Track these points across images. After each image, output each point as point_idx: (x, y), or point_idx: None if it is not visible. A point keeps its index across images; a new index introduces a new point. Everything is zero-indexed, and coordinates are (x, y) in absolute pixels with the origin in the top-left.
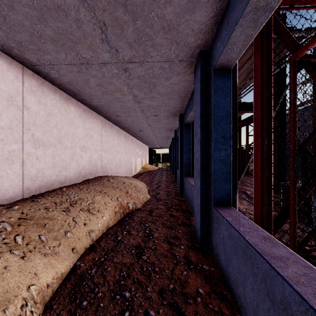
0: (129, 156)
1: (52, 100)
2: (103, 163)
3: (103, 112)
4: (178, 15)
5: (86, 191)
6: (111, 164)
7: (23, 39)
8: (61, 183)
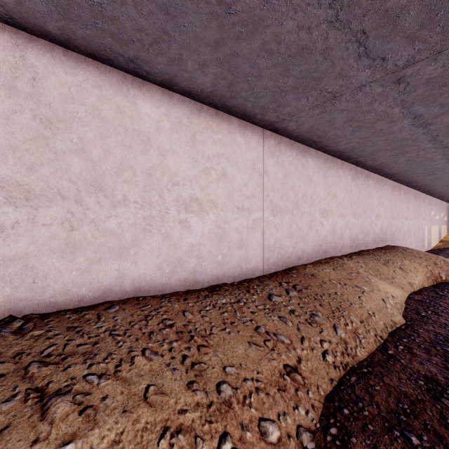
0: (420, 222)
1: (360, 181)
2: (392, 231)
3: (395, 176)
4: None
5: (390, 255)
6: (399, 233)
7: (365, 154)
8: (364, 247)
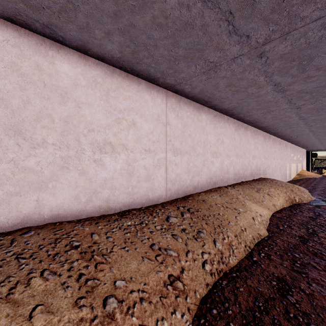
0: (283, 161)
1: (241, 131)
2: (264, 168)
3: (266, 129)
4: None
5: (261, 185)
6: (269, 169)
7: (243, 111)
8: (244, 179)
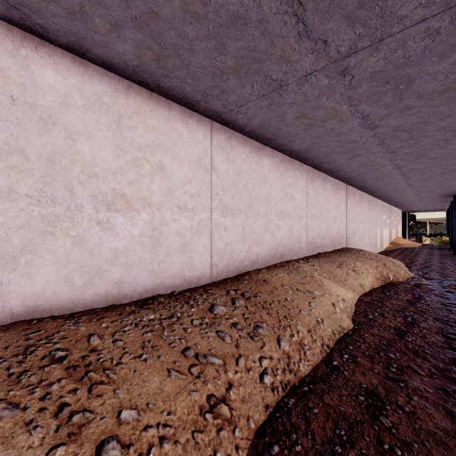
0: (373, 225)
1: (318, 183)
2: (348, 234)
3: (351, 181)
4: (453, 122)
5: (345, 257)
6: (354, 235)
7: (320, 155)
8: (322, 249)
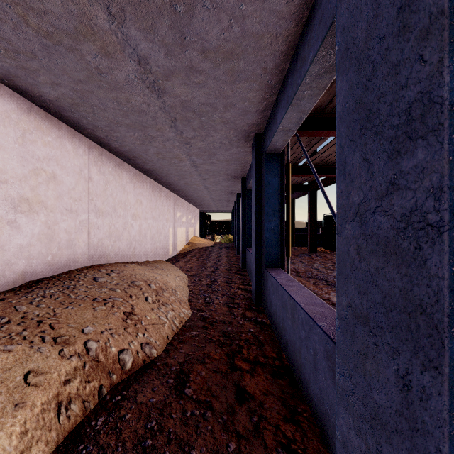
0: (162, 224)
1: None
2: (95, 239)
3: (85, 125)
4: None
5: None
6: (118, 240)
7: None
8: None
